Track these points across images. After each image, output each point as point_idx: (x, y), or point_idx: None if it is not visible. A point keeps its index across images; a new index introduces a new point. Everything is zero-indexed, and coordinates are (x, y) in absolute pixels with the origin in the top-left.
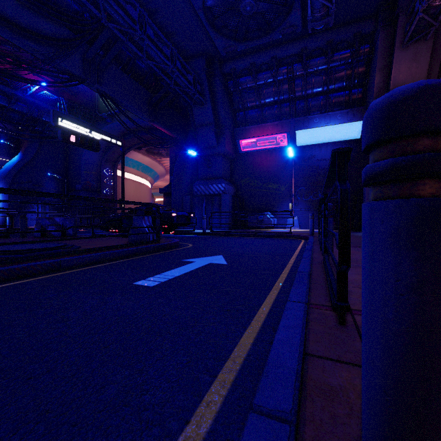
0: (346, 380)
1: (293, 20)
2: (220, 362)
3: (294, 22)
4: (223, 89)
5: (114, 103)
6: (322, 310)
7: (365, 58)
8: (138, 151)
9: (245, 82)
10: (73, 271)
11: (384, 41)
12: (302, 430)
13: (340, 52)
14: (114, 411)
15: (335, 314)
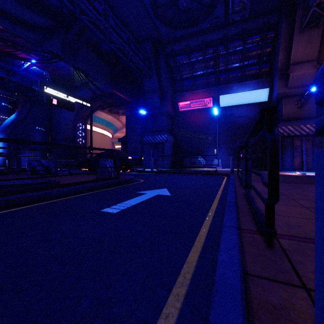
0: (285, 298)
1: (218, 13)
2: (173, 278)
3: (219, 14)
4: (165, 65)
5: (85, 75)
6: (252, 234)
7: (271, 41)
8: (103, 111)
9: (182, 59)
10: (55, 200)
11: (285, 28)
12: None
13: (252, 36)
14: (88, 322)
15: (263, 238)
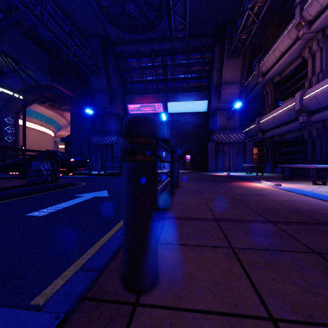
0: None
1: (164, 26)
2: (79, 255)
3: (164, 28)
4: (115, 65)
5: (14, 62)
6: None
7: (209, 61)
8: (41, 104)
9: (132, 62)
10: None
11: (218, 53)
12: (103, 272)
13: (194, 53)
14: None
15: None
